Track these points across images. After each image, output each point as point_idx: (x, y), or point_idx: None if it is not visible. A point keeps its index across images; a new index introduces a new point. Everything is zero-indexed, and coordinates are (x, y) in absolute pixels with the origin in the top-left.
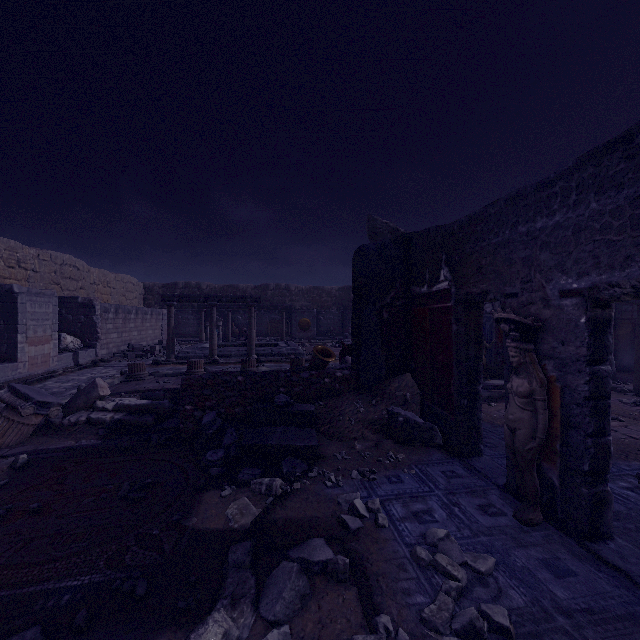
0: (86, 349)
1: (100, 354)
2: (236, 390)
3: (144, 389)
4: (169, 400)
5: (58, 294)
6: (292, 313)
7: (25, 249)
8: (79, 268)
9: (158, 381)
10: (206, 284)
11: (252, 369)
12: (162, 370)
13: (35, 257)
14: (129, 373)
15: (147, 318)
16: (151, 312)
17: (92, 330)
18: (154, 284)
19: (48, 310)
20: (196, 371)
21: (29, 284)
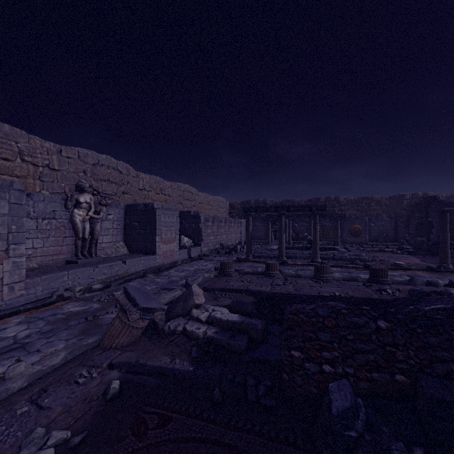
0: (195, 247)
1: (203, 250)
2: (375, 342)
3: (232, 288)
4: (255, 307)
5: (181, 210)
6: (343, 221)
7: (164, 182)
8: (192, 193)
9: (242, 280)
10: (270, 200)
11: (327, 276)
12: (243, 267)
13: (169, 187)
14: (220, 269)
15: (231, 225)
16: (234, 221)
17: (199, 234)
18: (235, 202)
19: (173, 220)
20: (273, 273)
21: (166, 204)
